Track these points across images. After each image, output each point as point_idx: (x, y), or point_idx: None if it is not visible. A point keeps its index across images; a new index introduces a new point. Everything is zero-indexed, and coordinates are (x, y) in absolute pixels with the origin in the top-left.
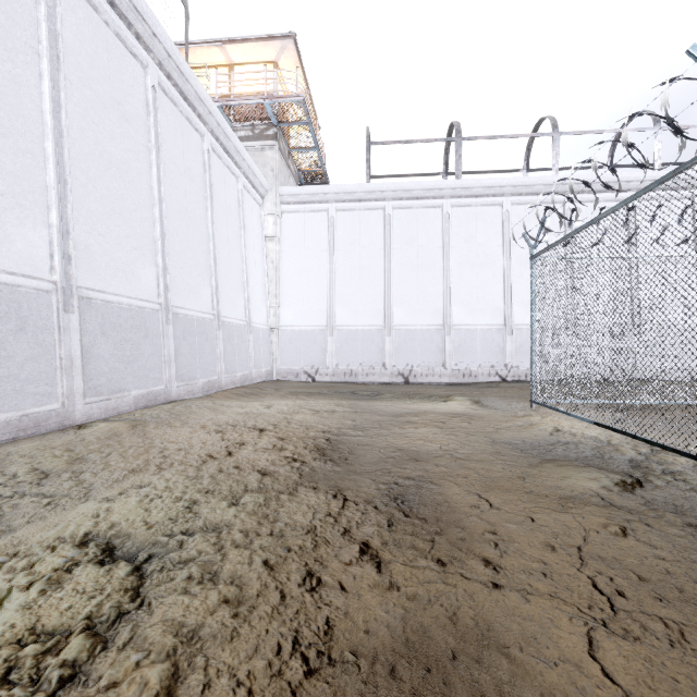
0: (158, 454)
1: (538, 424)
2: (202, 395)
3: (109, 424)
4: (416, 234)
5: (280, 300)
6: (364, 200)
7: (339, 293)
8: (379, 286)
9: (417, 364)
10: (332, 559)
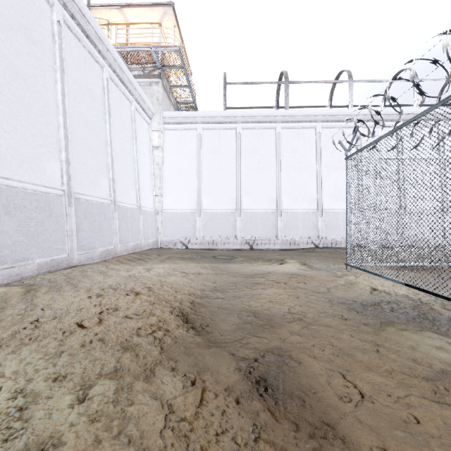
0: (31, 324)
1: (356, 283)
2: (100, 261)
3: (7, 289)
4: (258, 147)
5: (163, 191)
6: (222, 123)
7: (204, 187)
8: (232, 182)
9: (259, 236)
10: None
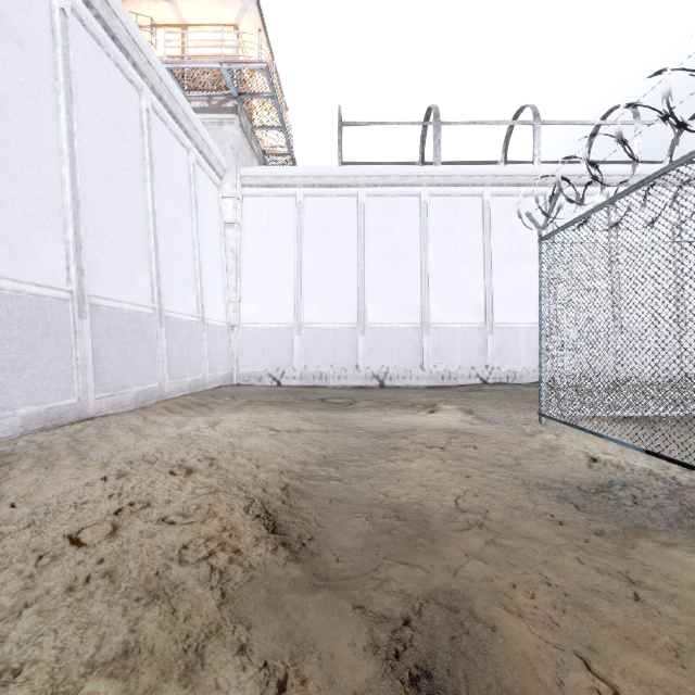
0: None
1: (561, 447)
2: (135, 408)
3: None
4: (392, 224)
5: (241, 294)
6: (335, 186)
7: (307, 287)
8: (352, 281)
9: (393, 365)
10: None
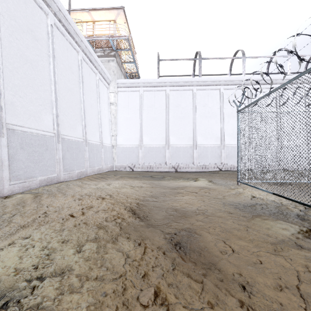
0: (42, 214)
1: (243, 193)
2: (77, 178)
3: (23, 195)
4: (180, 102)
5: (117, 132)
6: (156, 86)
7: (144, 129)
8: (163, 126)
9: (181, 162)
10: (135, 303)
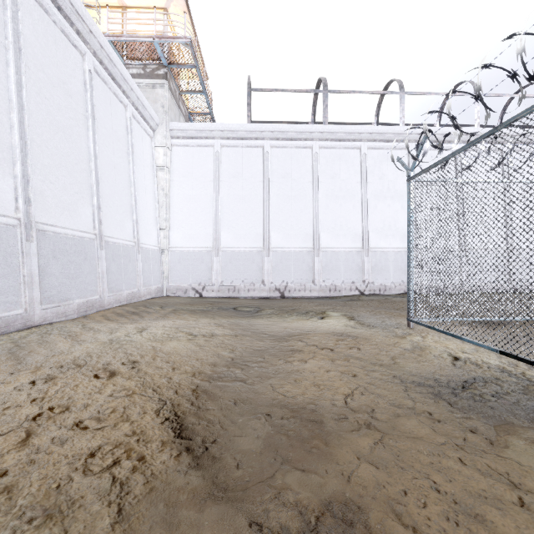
0: None
1: (427, 348)
2: (77, 316)
3: None
4: (290, 170)
5: (170, 223)
6: (246, 139)
7: (223, 219)
8: (259, 214)
9: (291, 281)
10: None
